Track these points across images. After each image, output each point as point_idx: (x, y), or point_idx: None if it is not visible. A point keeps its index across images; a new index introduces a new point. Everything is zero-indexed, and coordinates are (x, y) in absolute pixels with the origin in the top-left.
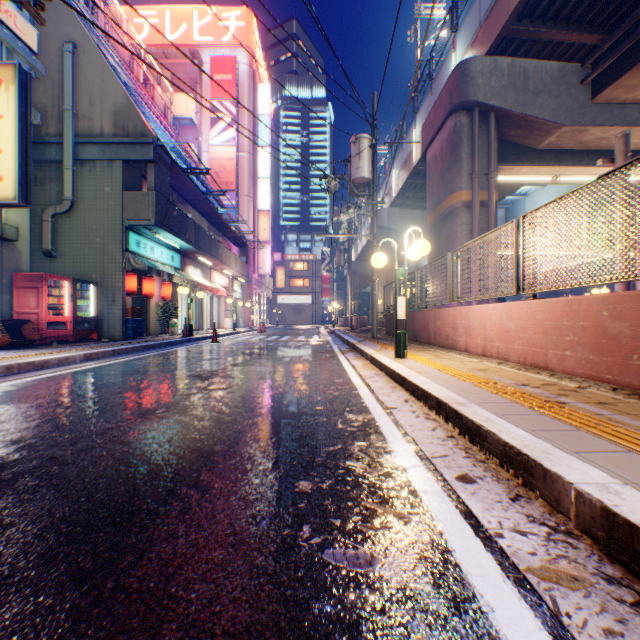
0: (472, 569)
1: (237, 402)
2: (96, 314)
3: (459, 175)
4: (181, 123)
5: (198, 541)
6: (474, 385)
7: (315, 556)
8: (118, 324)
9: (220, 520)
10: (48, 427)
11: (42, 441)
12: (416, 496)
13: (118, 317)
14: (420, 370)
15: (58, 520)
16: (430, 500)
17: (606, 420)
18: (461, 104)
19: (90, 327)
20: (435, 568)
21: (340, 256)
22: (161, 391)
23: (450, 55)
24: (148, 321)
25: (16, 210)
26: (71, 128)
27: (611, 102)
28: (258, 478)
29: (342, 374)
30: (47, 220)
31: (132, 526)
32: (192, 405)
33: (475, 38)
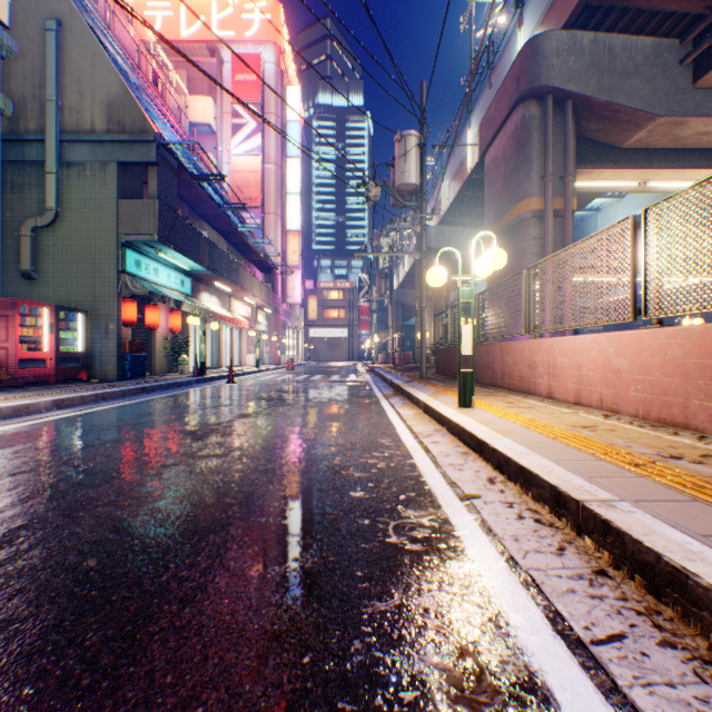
0: None
1: (231, 482)
2: (85, 349)
3: (528, 178)
4: (198, 130)
5: None
6: (598, 458)
7: None
8: (112, 361)
9: None
10: None
11: None
12: None
13: (112, 353)
14: (501, 428)
15: None
16: None
17: None
18: (531, 90)
19: (77, 365)
20: None
21: (381, 282)
22: (126, 460)
23: (515, 36)
24: (153, 357)
25: None
26: (55, 123)
27: None
28: None
29: (388, 430)
30: (26, 235)
31: None
32: (159, 489)
33: (548, 10)
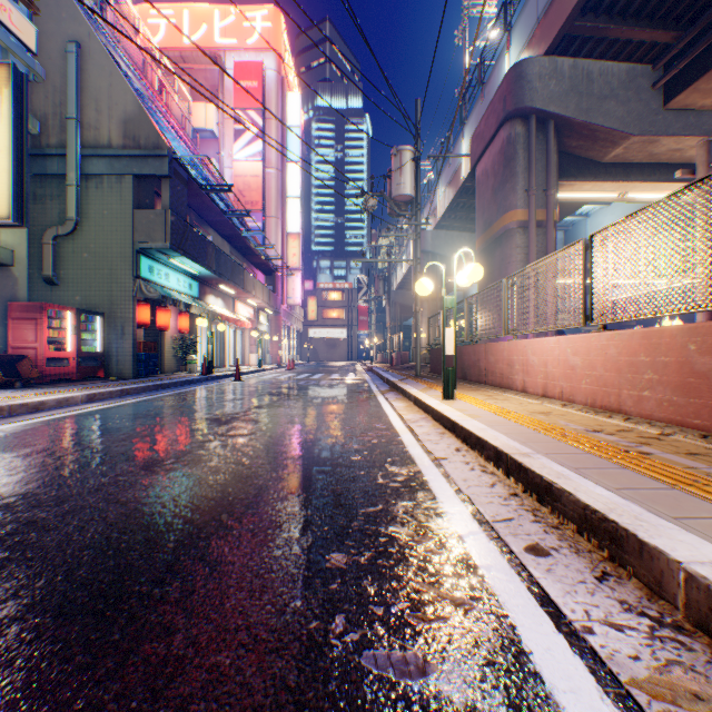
0: (558, 681)
1: (259, 451)
2: (103, 349)
3: (514, 192)
4: (201, 136)
5: (200, 638)
6: (538, 431)
7: (351, 661)
8: (128, 360)
9: (230, 608)
10: (32, 482)
11: (22, 500)
12: (477, 574)
13: (128, 352)
14: (473, 413)
15: (24, 608)
16: (495, 579)
17: (703, 475)
18: (516, 111)
19: (96, 364)
20: (509, 679)
21: (379, 284)
22: (171, 438)
23: (503, 57)
24: (163, 357)
25: (11, 231)
26: (75, 139)
27: (686, 109)
28: (280, 549)
29: (382, 418)
30: (48, 243)
31: (117, 616)
32: (206, 455)
33: (532, 36)
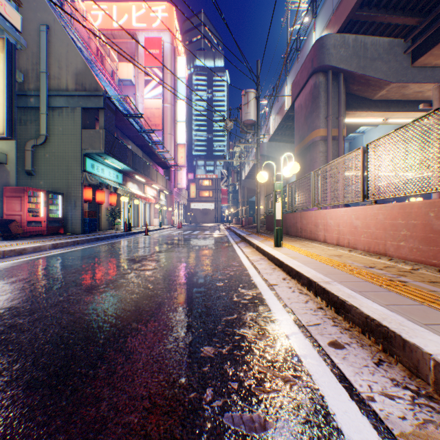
0: (353, 434)
1: (159, 280)
2: (63, 215)
3: (318, 118)
4: (124, 83)
5: (118, 404)
6: (334, 267)
7: (216, 420)
8: (78, 222)
9: (138, 383)
10: (15, 300)
11: (8, 311)
12: (298, 360)
13: (78, 218)
14: (293, 256)
15: (4, 383)
16: (309, 364)
17: None
18: (319, 68)
19: (58, 225)
20: (320, 433)
21: (234, 175)
22: (104, 271)
23: (311, 34)
24: (100, 220)
25: (6, 142)
26: (45, 85)
27: (425, 66)
28: (171, 344)
29: (236, 258)
30: (28, 149)
31: (65, 389)
32: (125, 282)
33: (329, 21)
